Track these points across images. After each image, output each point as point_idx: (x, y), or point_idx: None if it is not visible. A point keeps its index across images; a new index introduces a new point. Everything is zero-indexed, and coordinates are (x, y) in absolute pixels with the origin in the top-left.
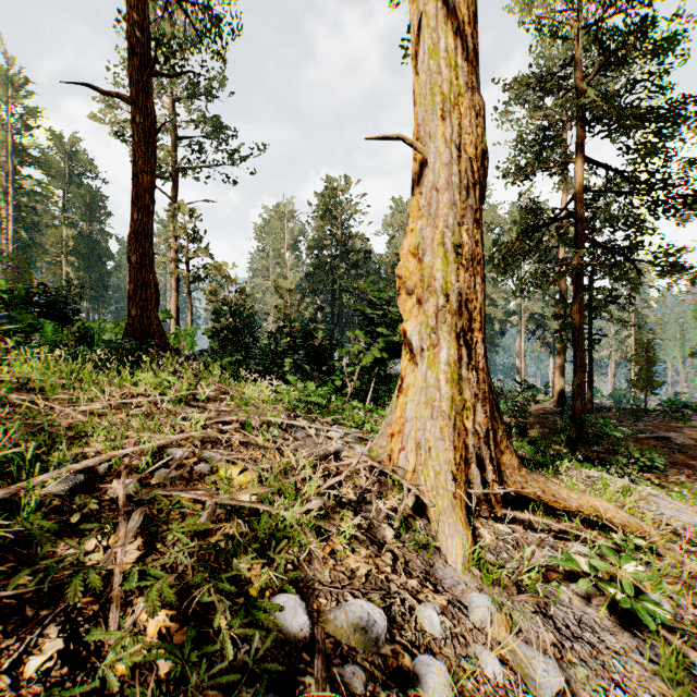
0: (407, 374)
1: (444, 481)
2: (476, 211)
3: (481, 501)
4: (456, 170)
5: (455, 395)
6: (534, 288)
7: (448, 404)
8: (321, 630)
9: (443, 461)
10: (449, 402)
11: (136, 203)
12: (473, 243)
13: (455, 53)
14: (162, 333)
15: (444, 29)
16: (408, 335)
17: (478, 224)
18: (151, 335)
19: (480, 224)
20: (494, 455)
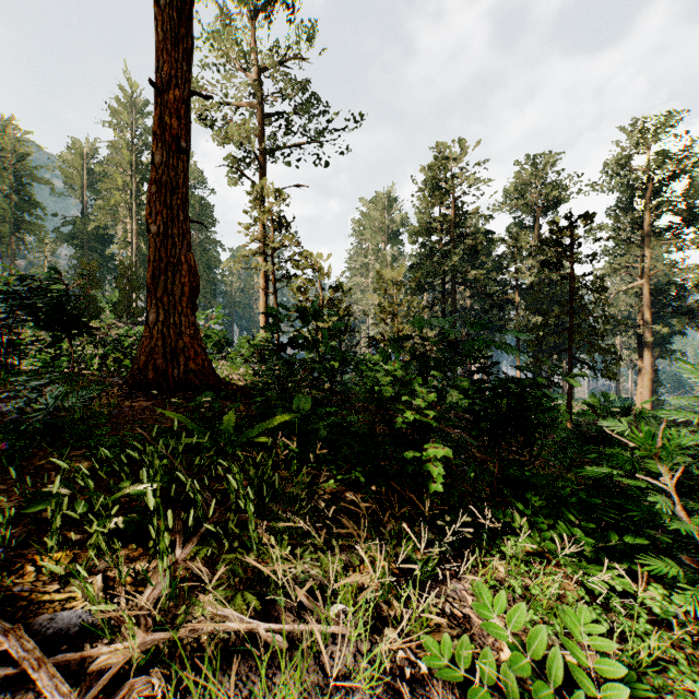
0: None
1: None
2: None
3: None
4: None
5: None
6: None
7: None
8: None
9: None
10: None
11: (159, 135)
12: None
13: None
14: (199, 349)
15: None
16: None
17: None
18: (181, 354)
19: None
20: None
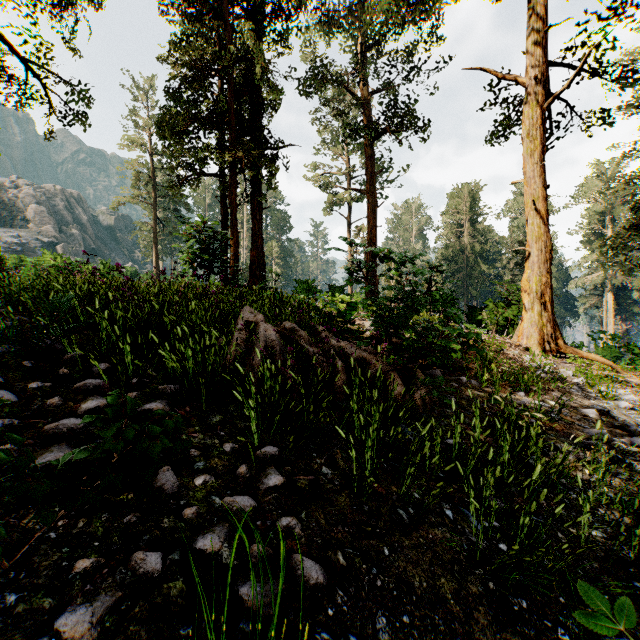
0: (524, 316)
1: (535, 343)
2: (547, 268)
3: (548, 351)
4: (540, 257)
5: (539, 321)
6: (635, 269)
7: (537, 323)
8: (507, 351)
9: (535, 338)
10: (537, 322)
11: (370, 242)
12: (546, 277)
13: (540, 224)
14: None
15: (536, 218)
16: (524, 305)
17: (548, 272)
18: None
19: (549, 271)
20: (554, 339)
